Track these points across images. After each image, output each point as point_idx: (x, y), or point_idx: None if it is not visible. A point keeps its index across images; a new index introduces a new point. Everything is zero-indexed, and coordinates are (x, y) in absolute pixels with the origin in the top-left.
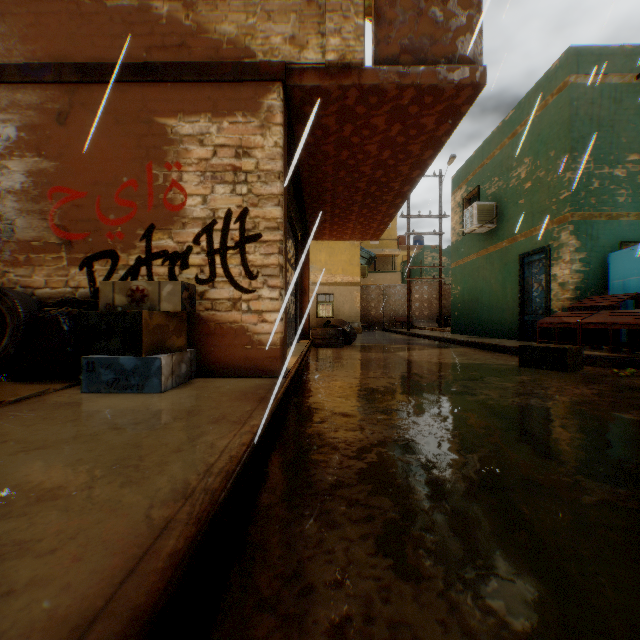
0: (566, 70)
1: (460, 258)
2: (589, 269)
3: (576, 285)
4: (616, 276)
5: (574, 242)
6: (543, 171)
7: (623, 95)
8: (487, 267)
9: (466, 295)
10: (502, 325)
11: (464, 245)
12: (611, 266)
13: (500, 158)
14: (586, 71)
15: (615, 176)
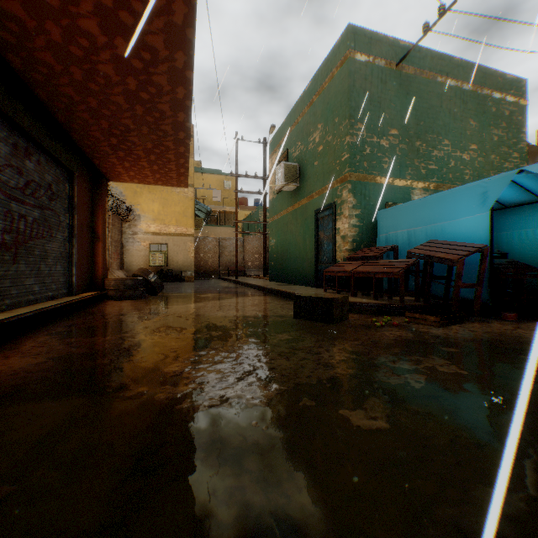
0: (347, 45)
1: (275, 214)
2: (364, 224)
3: (354, 238)
4: (383, 231)
5: (353, 199)
6: (331, 136)
7: (388, 78)
8: (293, 222)
9: (279, 247)
10: (303, 273)
11: (278, 202)
12: (379, 222)
13: (302, 124)
14: (362, 50)
15: (383, 146)
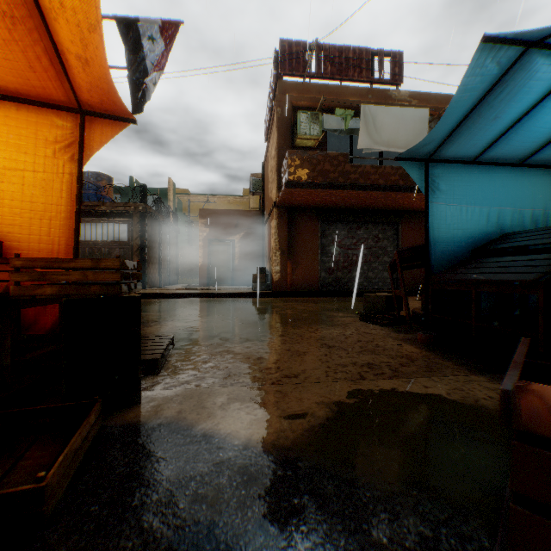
0: None
1: None
2: None
3: None
4: None
5: None
6: None
7: None
8: None
9: None
10: None
11: None
12: None
13: None
14: None
15: None
